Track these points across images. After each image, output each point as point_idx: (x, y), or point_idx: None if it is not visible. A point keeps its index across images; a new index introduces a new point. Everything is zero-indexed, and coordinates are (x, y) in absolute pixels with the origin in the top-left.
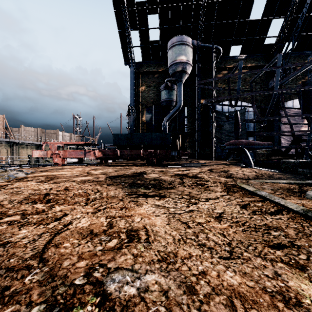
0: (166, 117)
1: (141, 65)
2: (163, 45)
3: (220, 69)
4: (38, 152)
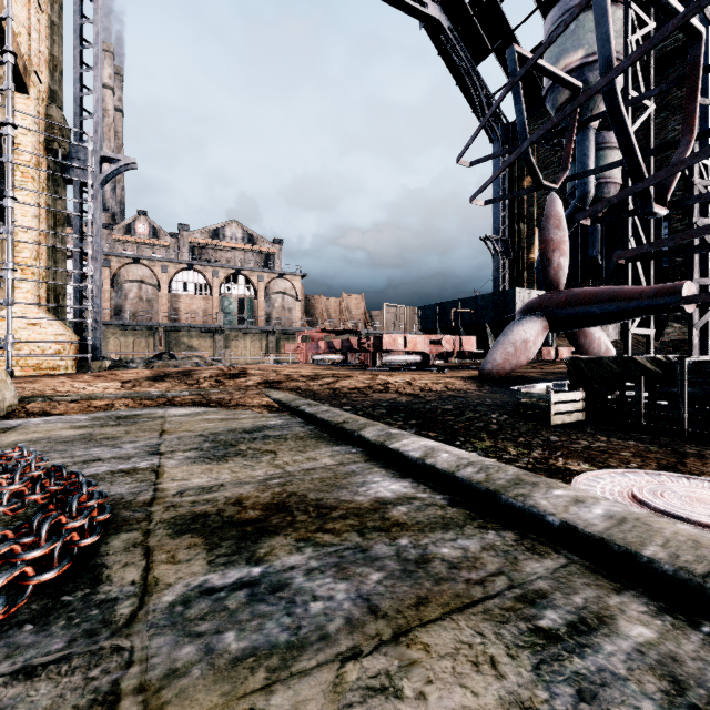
0: None
1: None
2: None
3: None
4: (293, 347)
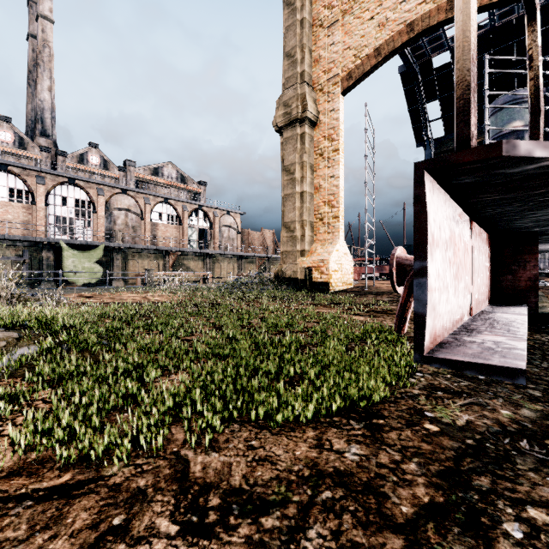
0: None
1: (443, 141)
2: (482, 105)
3: None
4: None
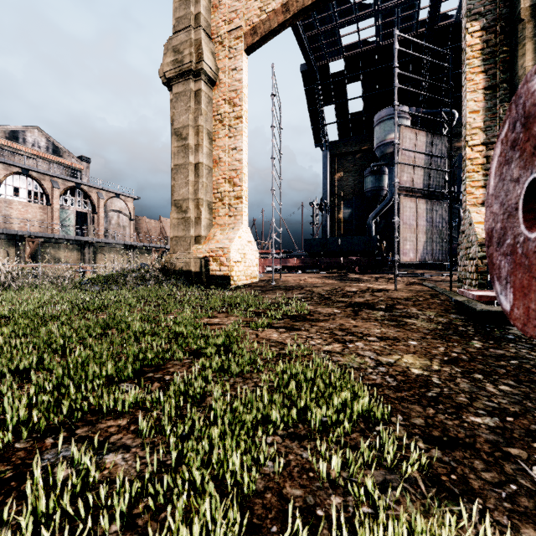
0: (372, 214)
1: (337, 144)
2: (368, 116)
3: (459, 135)
4: None
